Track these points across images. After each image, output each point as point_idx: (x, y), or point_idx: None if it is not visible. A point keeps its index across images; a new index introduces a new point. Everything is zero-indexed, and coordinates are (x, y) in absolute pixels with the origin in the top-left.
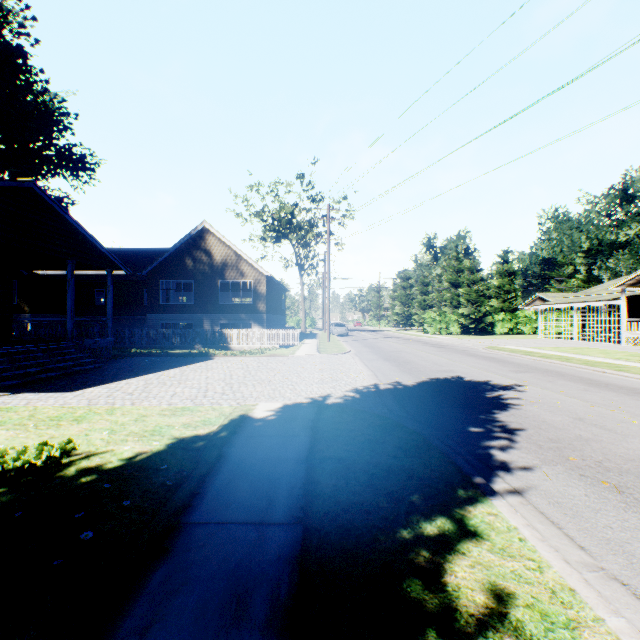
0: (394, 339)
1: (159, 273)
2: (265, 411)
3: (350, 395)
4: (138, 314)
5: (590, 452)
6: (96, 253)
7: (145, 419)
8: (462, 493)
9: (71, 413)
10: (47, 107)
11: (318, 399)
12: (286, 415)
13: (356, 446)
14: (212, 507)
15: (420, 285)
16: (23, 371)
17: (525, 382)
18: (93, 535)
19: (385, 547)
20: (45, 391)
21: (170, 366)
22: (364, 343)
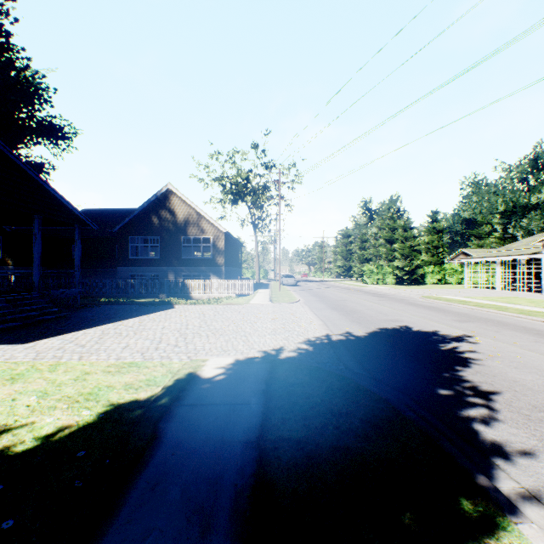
0: (338, 289)
1: (128, 230)
2: (215, 368)
3: (303, 348)
4: (110, 267)
5: None
6: (63, 209)
7: (86, 378)
8: (470, 509)
9: (11, 370)
10: (28, 82)
11: (271, 353)
12: (237, 374)
13: (316, 420)
14: (120, 540)
15: (359, 241)
16: None
17: (473, 332)
18: None
19: None
20: None
21: (131, 315)
22: (311, 292)
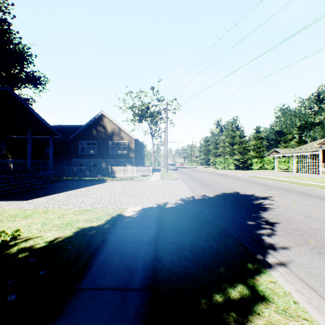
0: (201, 172)
1: (79, 137)
2: (131, 212)
3: (179, 202)
4: (68, 159)
5: (320, 237)
6: (43, 126)
7: (64, 216)
8: (250, 266)
9: (23, 213)
10: (20, 51)
11: (161, 205)
12: (143, 214)
13: (183, 234)
14: (94, 276)
15: (214, 144)
16: (1, 189)
17: (273, 195)
18: (16, 297)
19: (206, 309)
20: (12, 200)
21: (82, 186)
22: (185, 174)
